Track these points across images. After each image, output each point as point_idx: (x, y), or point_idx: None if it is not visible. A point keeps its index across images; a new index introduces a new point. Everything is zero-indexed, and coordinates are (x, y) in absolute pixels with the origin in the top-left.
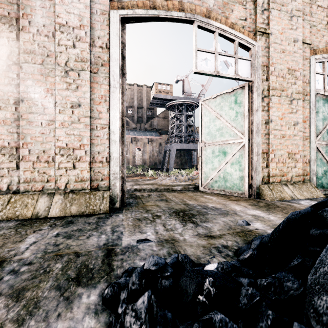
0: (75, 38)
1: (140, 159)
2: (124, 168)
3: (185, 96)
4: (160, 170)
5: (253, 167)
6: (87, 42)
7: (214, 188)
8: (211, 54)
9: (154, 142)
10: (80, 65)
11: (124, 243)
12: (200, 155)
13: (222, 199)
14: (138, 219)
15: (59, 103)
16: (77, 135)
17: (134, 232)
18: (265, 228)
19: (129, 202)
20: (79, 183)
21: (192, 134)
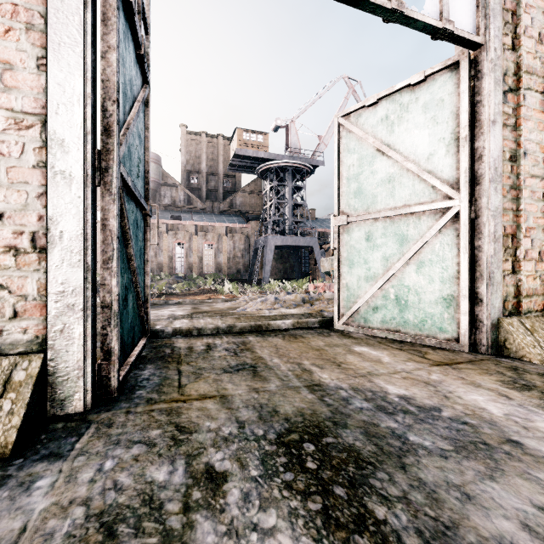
0: None
1: (212, 262)
2: (112, 273)
3: (291, 154)
4: (247, 282)
5: (485, 272)
6: None
7: (371, 325)
8: None
9: (236, 234)
10: None
11: None
12: (335, 244)
13: (408, 358)
14: (103, 525)
15: None
16: None
17: None
18: None
19: (139, 379)
20: None
21: (302, 220)
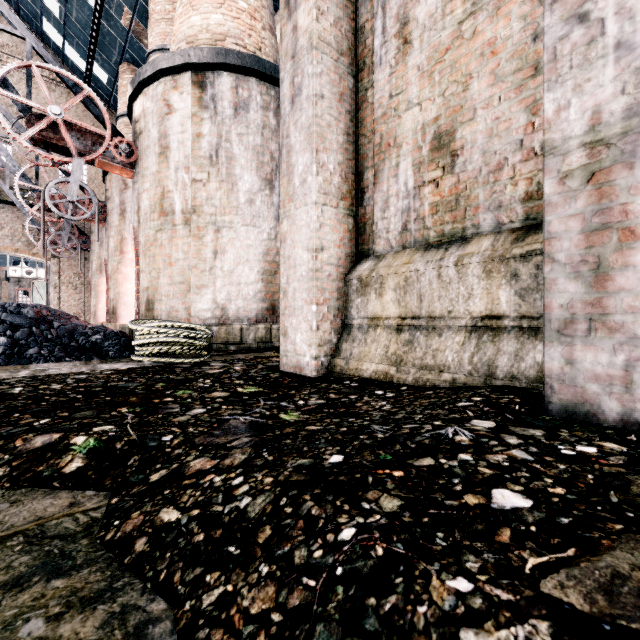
0: None
1: None
2: None
3: None
4: None
5: None
6: None
7: None
8: (19, 268)
9: None
10: None
11: None
12: None
13: None
14: None
15: None
16: None
17: None
18: None
19: None
20: None
21: None
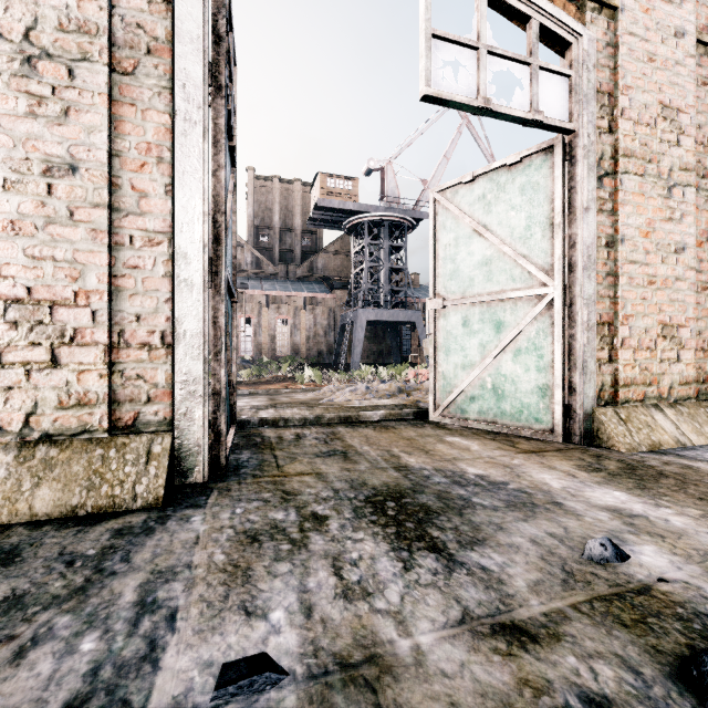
0: None
1: (287, 343)
2: (221, 364)
3: (387, 205)
4: (332, 368)
5: (578, 361)
6: None
7: (468, 416)
8: (468, 49)
9: (317, 306)
10: (76, 45)
11: (162, 692)
12: (430, 329)
13: (497, 447)
14: (249, 536)
15: (2, 157)
16: (66, 260)
17: (221, 614)
18: (686, 572)
19: (239, 461)
20: (71, 413)
21: (402, 289)
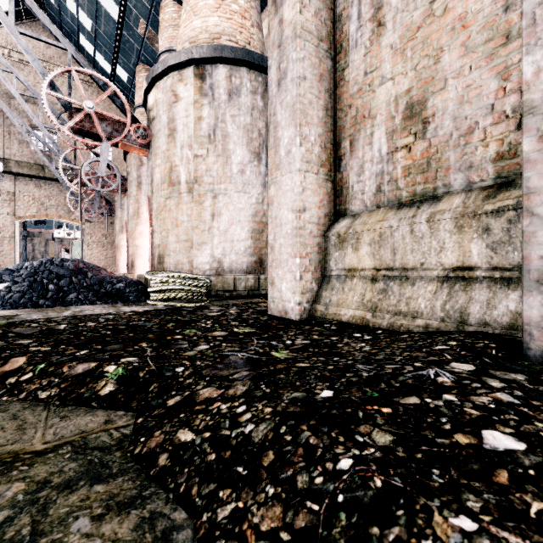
0: (1, 230)
1: None
2: None
3: None
4: None
5: None
6: (6, 231)
7: None
8: (62, 230)
9: None
10: (3, 239)
11: None
12: None
13: None
14: None
15: None
16: (2, 260)
17: None
18: None
19: None
20: None
21: None
